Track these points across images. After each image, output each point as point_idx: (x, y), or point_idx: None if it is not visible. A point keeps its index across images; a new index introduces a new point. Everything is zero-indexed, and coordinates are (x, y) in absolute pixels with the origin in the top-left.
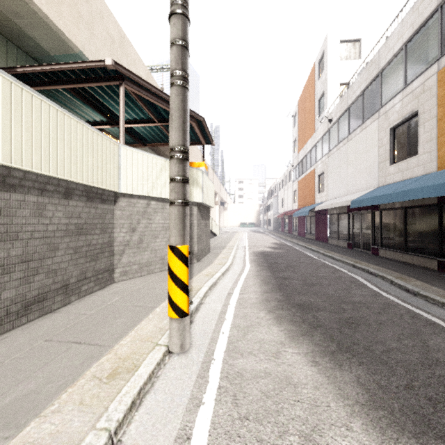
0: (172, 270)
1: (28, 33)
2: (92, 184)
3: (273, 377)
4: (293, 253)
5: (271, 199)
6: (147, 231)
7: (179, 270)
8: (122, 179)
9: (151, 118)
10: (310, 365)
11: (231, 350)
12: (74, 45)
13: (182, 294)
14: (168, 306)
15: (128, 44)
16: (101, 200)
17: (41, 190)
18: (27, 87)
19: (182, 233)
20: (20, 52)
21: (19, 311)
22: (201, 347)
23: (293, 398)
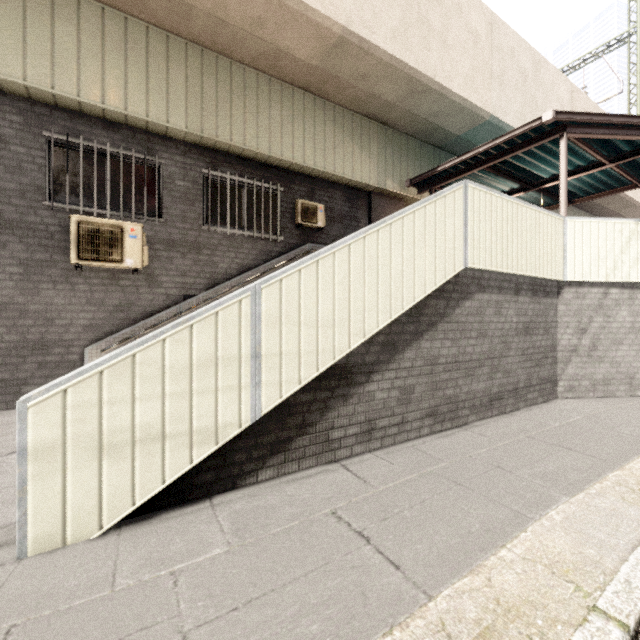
0: None
1: (441, 126)
2: (538, 275)
3: None
4: None
5: None
6: (602, 334)
7: None
8: (567, 263)
9: (595, 161)
10: None
11: None
12: (486, 113)
13: None
14: None
15: (544, 65)
16: (543, 293)
17: (499, 288)
18: (494, 192)
19: None
20: (429, 148)
21: (486, 403)
22: None
23: None
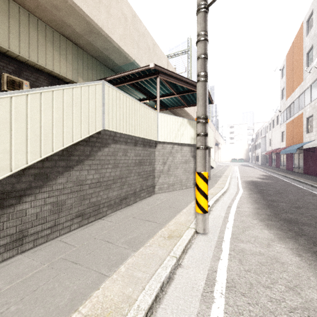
0: (199, 186)
1: (110, 57)
2: (145, 137)
3: (266, 256)
4: (281, 183)
5: (259, 139)
6: (172, 164)
7: (202, 186)
8: (159, 133)
9: (172, 92)
10: (294, 255)
11: (235, 238)
12: (131, 58)
13: (204, 200)
14: (196, 206)
15: (157, 47)
16: (149, 146)
17: (126, 142)
18: (121, 92)
19: (204, 165)
20: (105, 68)
21: (118, 202)
22: (215, 233)
23: (280, 269)
